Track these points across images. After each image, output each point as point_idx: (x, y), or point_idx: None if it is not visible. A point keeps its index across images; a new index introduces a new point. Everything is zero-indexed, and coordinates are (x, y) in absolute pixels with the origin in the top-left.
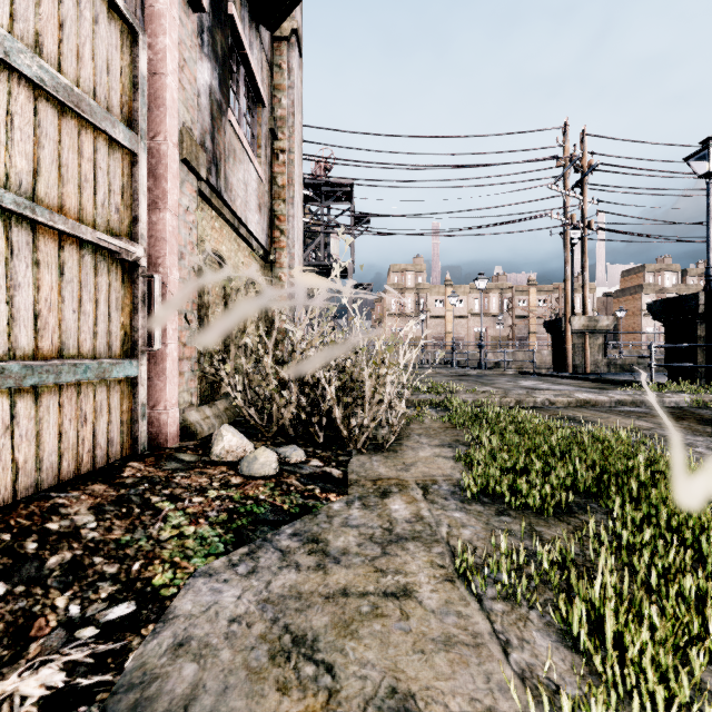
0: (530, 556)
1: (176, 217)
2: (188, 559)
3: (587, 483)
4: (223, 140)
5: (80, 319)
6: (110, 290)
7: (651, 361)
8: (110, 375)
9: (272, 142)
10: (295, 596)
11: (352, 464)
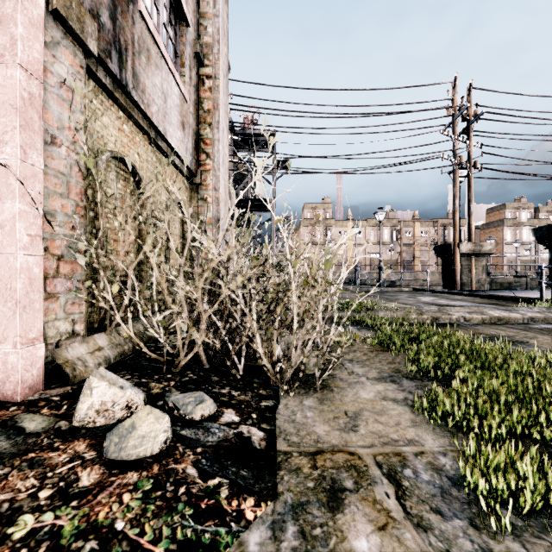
0: None
1: (38, 82)
2: None
3: None
4: (130, 29)
5: None
6: None
7: (542, 279)
8: None
9: (197, 68)
10: None
11: (278, 415)
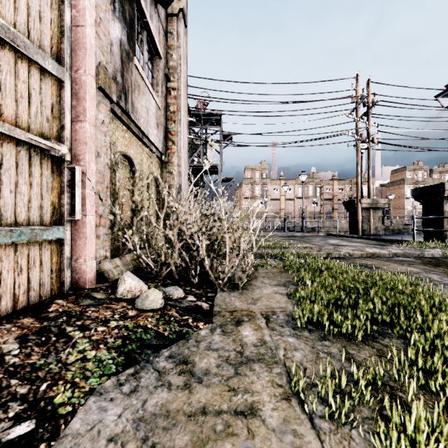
0: (347, 376)
1: (93, 127)
2: (86, 379)
3: (384, 315)
4: (130, 78)
5: (16, 197)
6: (42, 177)
7: (414, 227)
8: (41, 238)
9: (166, 83)
10: (164, 415)
11: (216, 299)
